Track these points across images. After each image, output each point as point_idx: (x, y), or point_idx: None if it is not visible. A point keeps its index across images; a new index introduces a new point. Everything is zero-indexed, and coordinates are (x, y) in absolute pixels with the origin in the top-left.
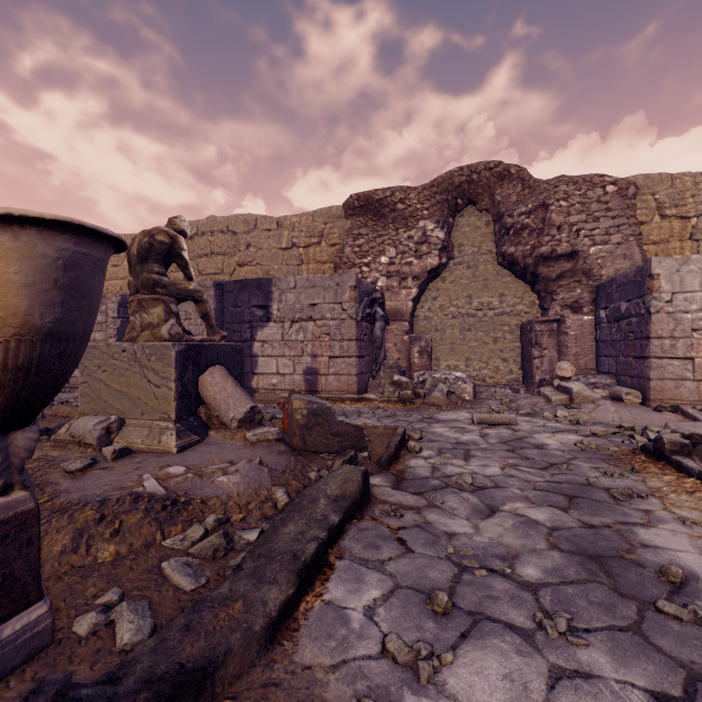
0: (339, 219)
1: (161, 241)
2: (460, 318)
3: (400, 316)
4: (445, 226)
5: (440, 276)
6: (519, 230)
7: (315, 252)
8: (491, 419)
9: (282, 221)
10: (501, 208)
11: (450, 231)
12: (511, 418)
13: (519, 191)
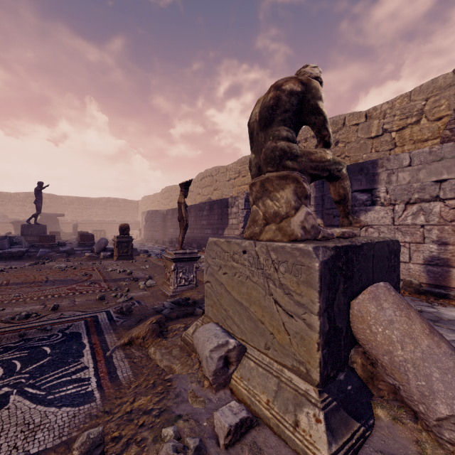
0: (447, 88)
1: (290, 91)
2: None
3: None
4: None
5: None
6: None
7: (412, 132)
8: None
9: (371, 112)
10: None
11: None
12: None
13: None
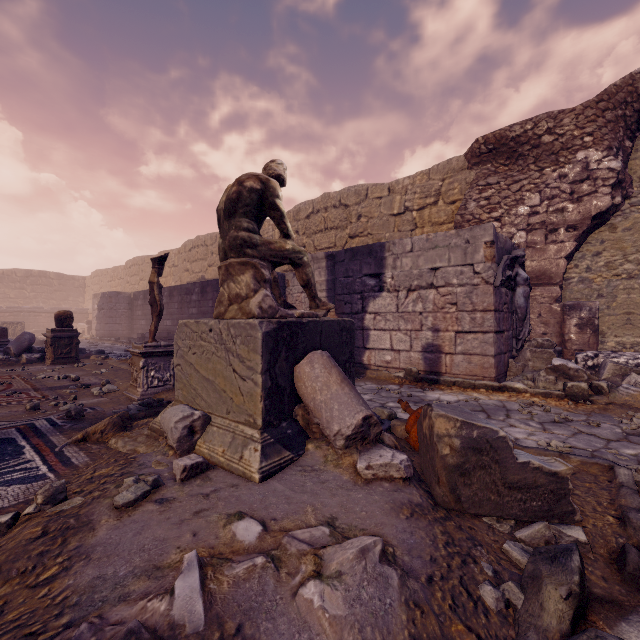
0: (460, 172)
1: (251, 188)
2: None
3: (547, 279)
4: (619, 153)
5: (606, 224)
6: None
7: (430, 214)
8: None
9: (393, 185)
10: None
11: (625, 160)
12: None
13: None
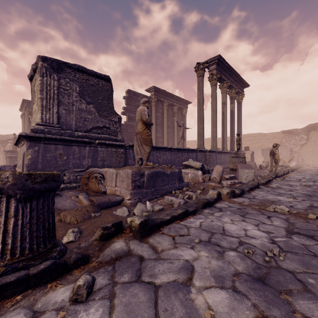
0: (280, 134)
1: None
2: (311, 152)
3: (296, 152)
4: (307, 135)
5: (305, 144)
6: None
7: (274, 140)
8: (313, 167)
9: (266, 134)
10: None
11: (308, 135)
12: (317, 167)
13: None
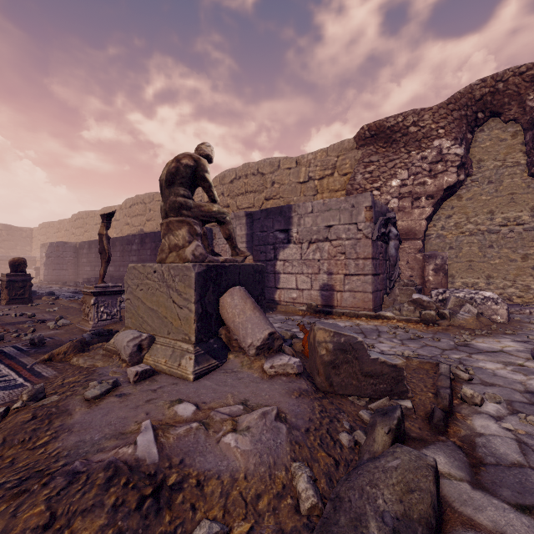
0: (350, 151)
1: (186, 165)
2: (479, 235)
3: (413, 235)
4: (463, 142)
5: (455, 195)
6: None
7: (328, 183)
8: None
9: (300, 159)
10: None
11: (467, 148)
12: None
13: None
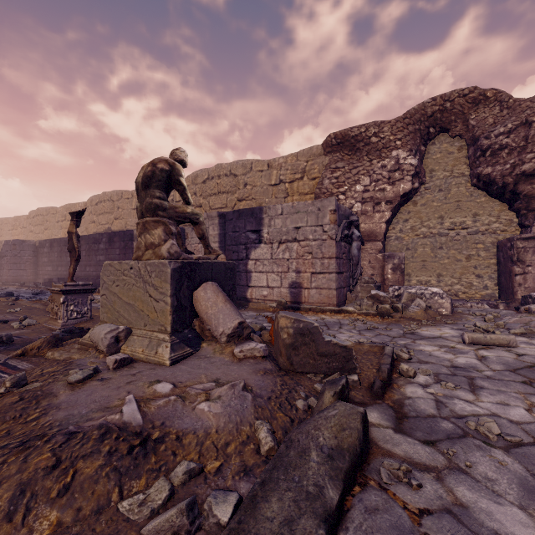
0: (319, 157)
1: (162, 169)
2: (431, 238)
3: (374, 237)
4: (417, 154)
5: (411, 200)
6: (497, 151)
7: (298, 186)
8: (486, 340)
9: (271, 162)
10: (476, 132)
11: (421, 159)
12: (510, 340)
13: (496, 113)
